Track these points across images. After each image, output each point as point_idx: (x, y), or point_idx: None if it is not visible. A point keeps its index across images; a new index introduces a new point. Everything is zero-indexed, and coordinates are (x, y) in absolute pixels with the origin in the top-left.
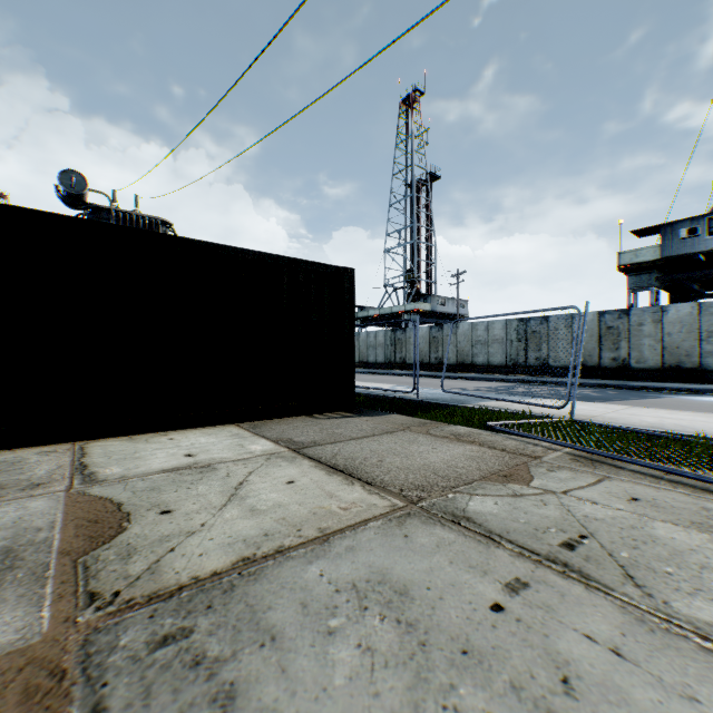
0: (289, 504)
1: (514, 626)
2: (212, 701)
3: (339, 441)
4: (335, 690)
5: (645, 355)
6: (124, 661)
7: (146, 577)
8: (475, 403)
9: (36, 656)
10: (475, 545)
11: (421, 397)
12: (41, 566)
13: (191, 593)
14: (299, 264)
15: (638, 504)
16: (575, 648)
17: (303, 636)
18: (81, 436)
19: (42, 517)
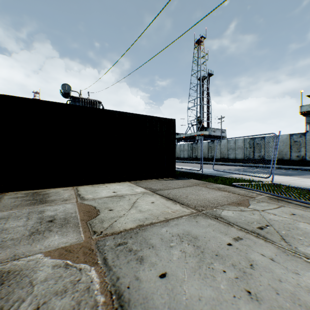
0: (153, 209)
1: (235, 250)
2: (136, 259)
3: (169, 189)
4: (174, 260)
5: None
6: (108, 248)
7: (109, 228)
8: (227, 175)
9: (83, 245)
10: (223, 226)
11: (204, 172)
12: (76, 223)
13: (124, 233)
14: (153, 118)
15: (294, 216)
16: (256, 257)
17: (162, 247)
18: (75, 184)
19: (71, 209)
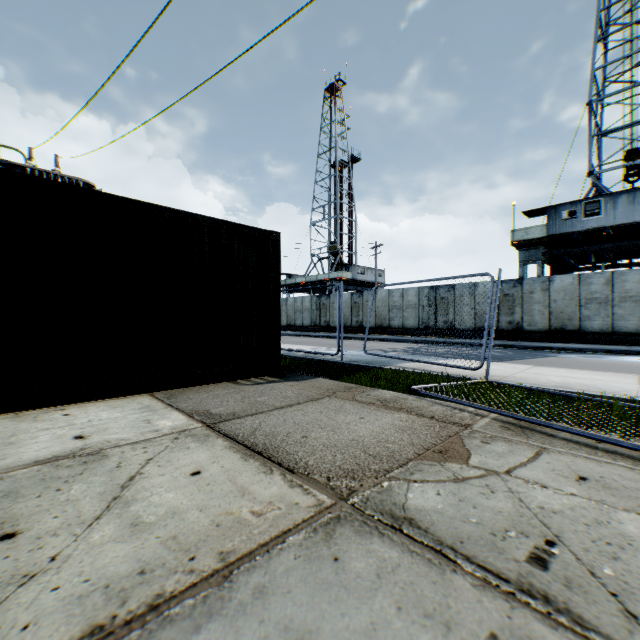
0: (187, 509)
1: None
2: None
3: (260, 412)
4: None
5: (536, 319)
6: None
7: None
8: (396, 365)
9: None
10: (425, 569)
11: (345, 359)
12: None
13: None
14: (221, 225)
15: (589, 484)
16: None
17: None
18: None
19: None
